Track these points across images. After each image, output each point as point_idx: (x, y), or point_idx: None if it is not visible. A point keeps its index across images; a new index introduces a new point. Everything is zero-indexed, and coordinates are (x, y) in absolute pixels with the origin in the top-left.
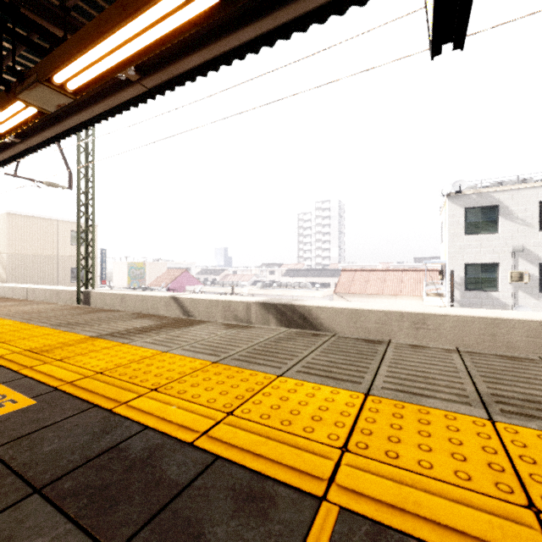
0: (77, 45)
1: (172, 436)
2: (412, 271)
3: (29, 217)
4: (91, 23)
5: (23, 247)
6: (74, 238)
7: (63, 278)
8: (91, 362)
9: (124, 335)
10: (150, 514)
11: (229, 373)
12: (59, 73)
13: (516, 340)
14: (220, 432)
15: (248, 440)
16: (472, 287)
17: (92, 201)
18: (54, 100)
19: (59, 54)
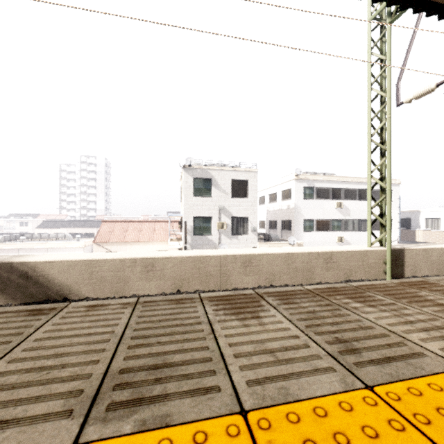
0: None
1: None
2: (162, 222)
3: None
4: None
5: None
6: None
7: None
8: None
9: None
10: None
11: None
12: None
13: (211, 270)
14: None
15: None
16: (198, 233)
17: None
18: None
19: None
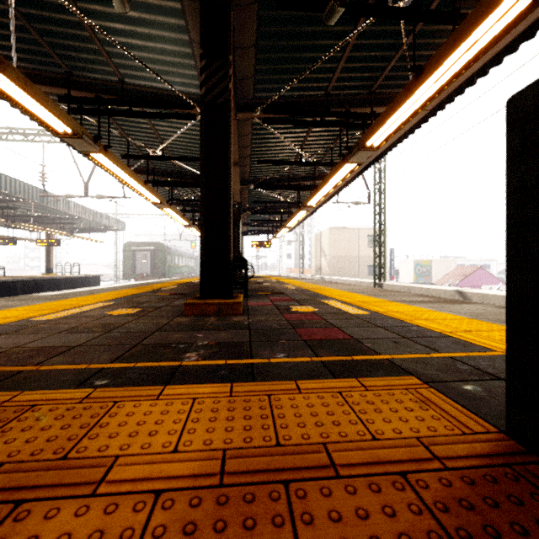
0: (380, 122)
1: (430, 329)
2: None
3: (341, 228)
4: (389, 106)
5: (338, 251)
6: (370, 241)
7: (362, 273)
8: (391, 308)
9: (408, 302)
10: (417, 337)
11: (479, 323)
12: (370, 140)
13: None
14: (457, 333)
15: (472, 337)
16: None
17: (384, 209)
18: (366, 156)
19: (370, 131)
